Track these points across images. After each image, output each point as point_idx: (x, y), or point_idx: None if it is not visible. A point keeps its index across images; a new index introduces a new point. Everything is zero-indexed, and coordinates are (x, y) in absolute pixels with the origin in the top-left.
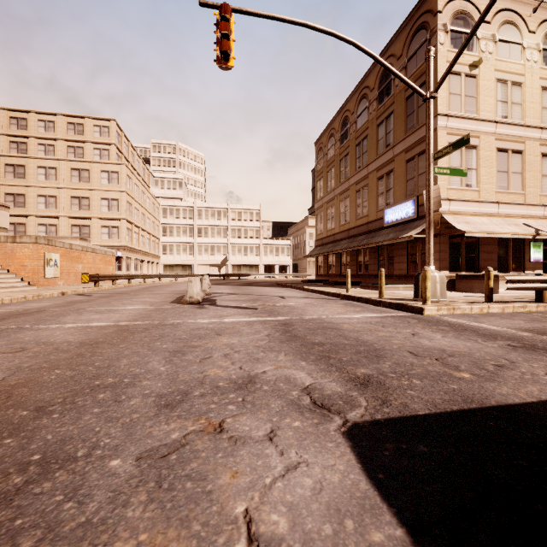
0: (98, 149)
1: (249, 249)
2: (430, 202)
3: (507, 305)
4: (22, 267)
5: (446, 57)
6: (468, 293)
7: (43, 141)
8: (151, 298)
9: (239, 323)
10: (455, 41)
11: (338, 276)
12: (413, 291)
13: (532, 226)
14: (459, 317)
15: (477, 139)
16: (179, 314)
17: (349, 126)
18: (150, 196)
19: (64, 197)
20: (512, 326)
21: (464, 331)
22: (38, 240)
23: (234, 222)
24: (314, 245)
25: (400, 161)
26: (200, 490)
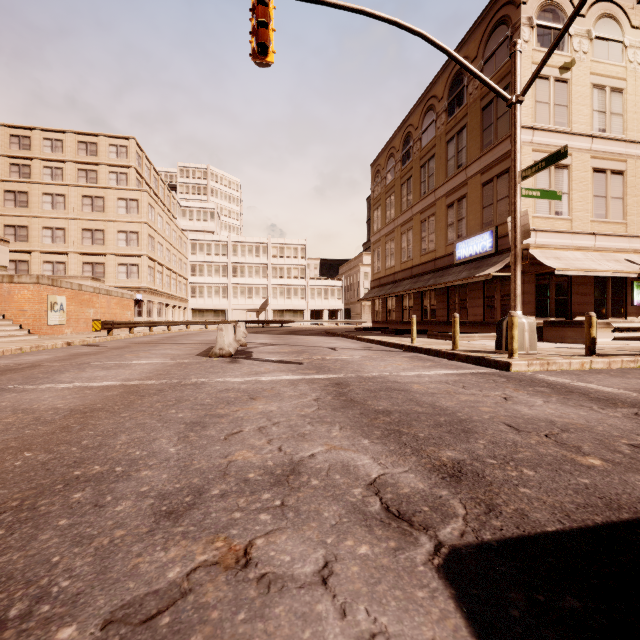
0: (115, 172)
1: (294, 292)
2: (516, 231)
3: (614, 359)
4: (21, 313)
5: (531, 58)
6: (560, 344)
7: (49, 163)
8: (174, 350)
9: (280, 382)
10: (543, 38)
11: (398, 323)
12: (491, 342)
13: (635, 263)
14: (557, 375)
15: (569, 157)
16: (205, 371)
17: (413, 143)
18: (177, 228)
19: (74, 229)
20: (630, 388)
21: (570, 393)
22: (40, 280)
23: (275, 259)
24: (371, 286)
25: (474, 184)
26: None
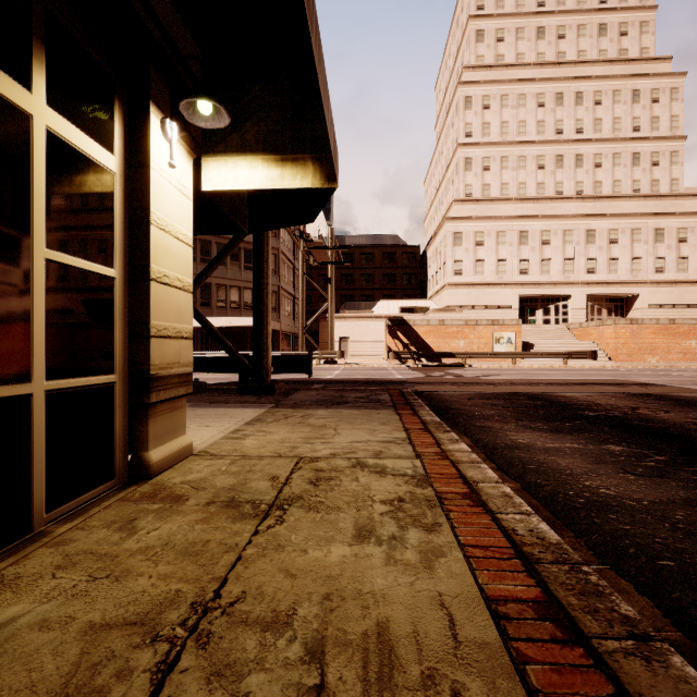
0: None
1: None
2: None
3: None
4: None
5: None
6: None
7: None
8: None
9: None
10: None
11: None
12: None
13: None
14: None
15: None
16: None
17: None
18: None
19: None
20: None
21: None
22: None
23: None
24: None
25: None
26: (593, 377)
